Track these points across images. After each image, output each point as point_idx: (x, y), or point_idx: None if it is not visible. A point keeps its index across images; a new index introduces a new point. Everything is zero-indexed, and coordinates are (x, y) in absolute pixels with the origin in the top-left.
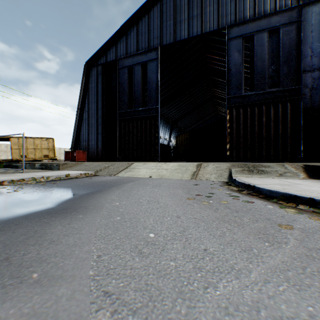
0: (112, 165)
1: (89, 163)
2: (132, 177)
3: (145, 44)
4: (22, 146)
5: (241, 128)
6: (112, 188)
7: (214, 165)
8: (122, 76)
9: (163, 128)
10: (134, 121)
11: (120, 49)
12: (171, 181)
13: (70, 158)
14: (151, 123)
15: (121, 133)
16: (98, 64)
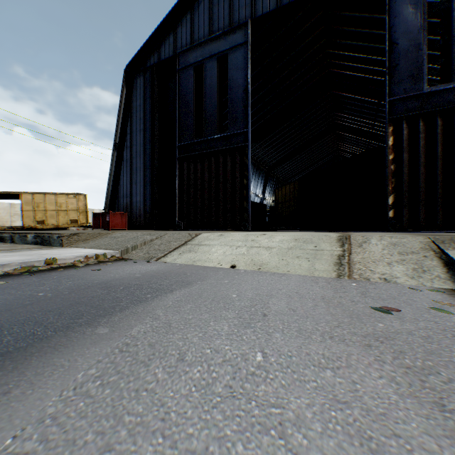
0: (159, 238)
1: (121, 233)
2: (192, 265)
3: (224, 20)
4: (38, 207)
5: (421, 161)
6: (98, 326)
7: (382, 239)
8: (184, 82)
9: (254, 178)
10: (205, 158)
11: (182, 37)
12: (290, 287)
13: (101, 224)
14: (235, 161)
15: (182, 181)
16: (146, 66)
